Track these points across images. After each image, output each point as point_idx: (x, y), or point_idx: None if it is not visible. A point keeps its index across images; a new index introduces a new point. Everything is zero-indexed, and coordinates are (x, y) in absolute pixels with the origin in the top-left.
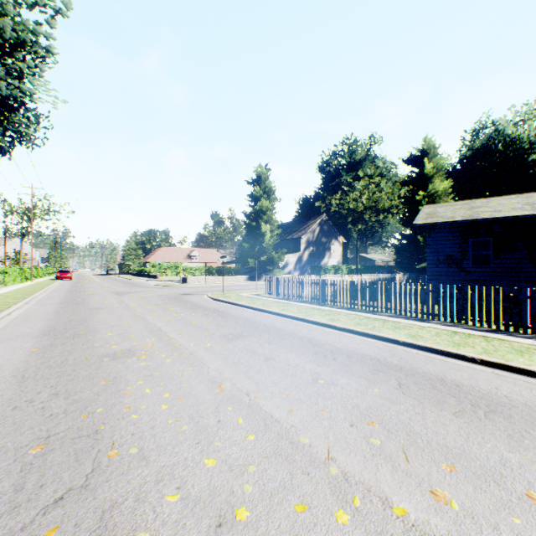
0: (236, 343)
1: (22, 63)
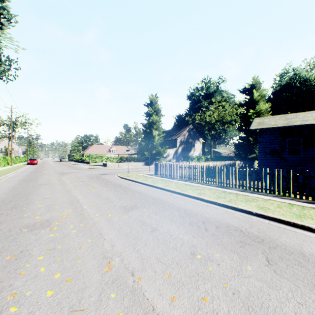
0: (130, 214)
1: None
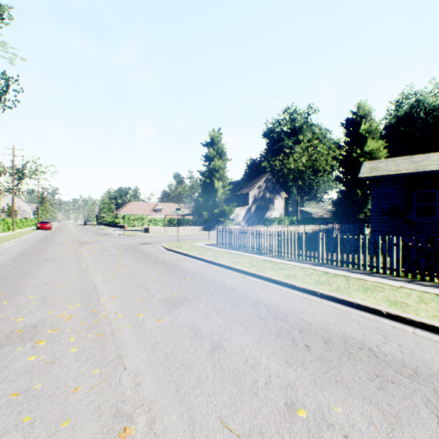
0: (176, 314)
1: None
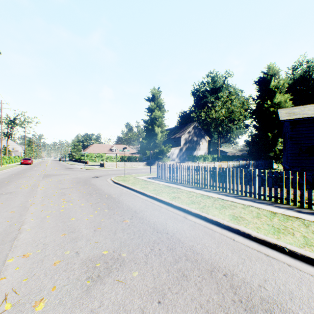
0: (96, 301)
1: None
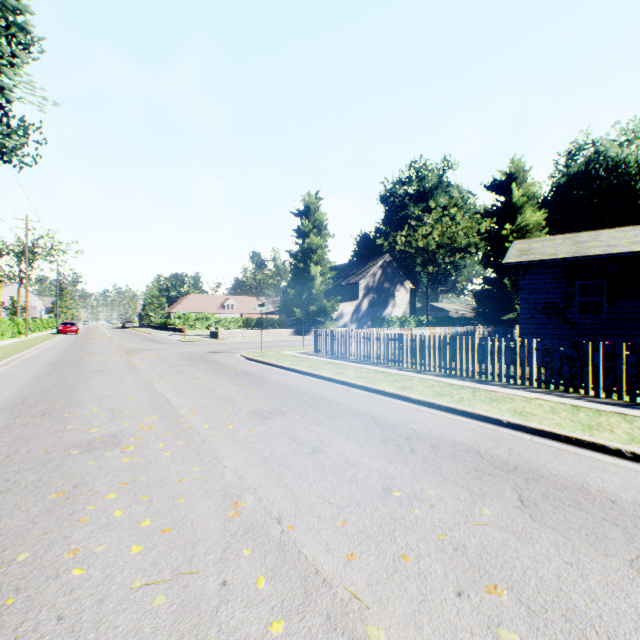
0: (270, 424)
1: None
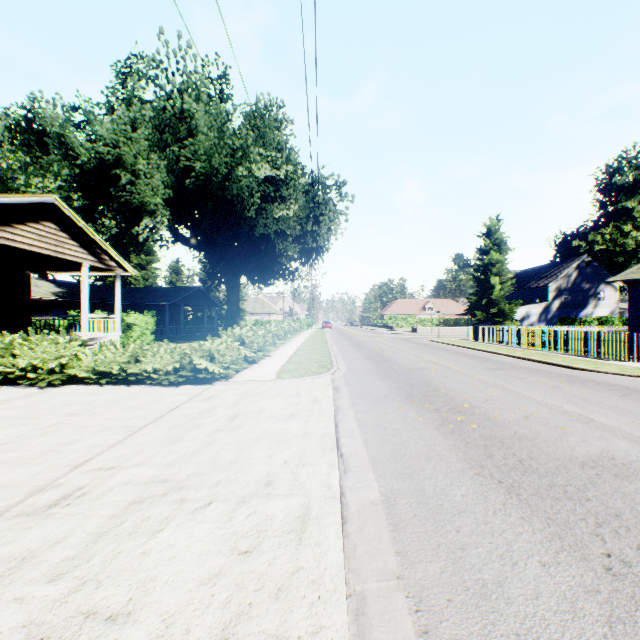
0: (423, 350)
1: (332, 223)
